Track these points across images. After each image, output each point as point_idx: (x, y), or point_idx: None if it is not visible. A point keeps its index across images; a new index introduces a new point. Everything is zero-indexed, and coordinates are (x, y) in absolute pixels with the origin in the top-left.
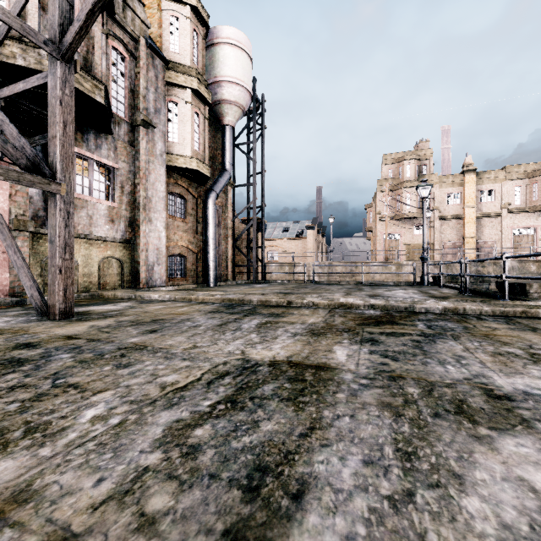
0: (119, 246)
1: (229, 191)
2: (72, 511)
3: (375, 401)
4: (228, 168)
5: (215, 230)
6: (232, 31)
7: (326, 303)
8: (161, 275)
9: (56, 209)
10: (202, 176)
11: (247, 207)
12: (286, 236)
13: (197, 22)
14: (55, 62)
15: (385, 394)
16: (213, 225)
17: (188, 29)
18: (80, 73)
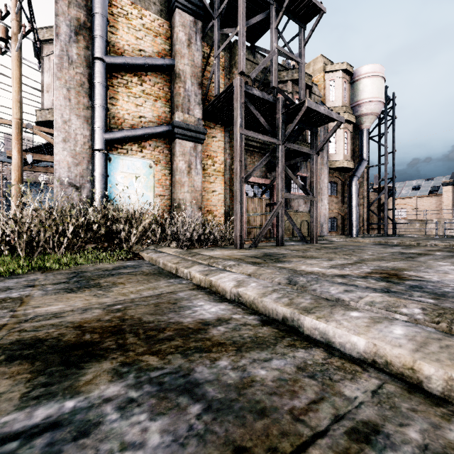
0: (307, 215)
1: (364, 172)
2: (382, 256)
3: (441, 256)
4: (365, 158)
5: (357, 201)
6: (369, 68)
7: (443, 244)
8: (326, 229)
9: (314, 206)
10: (349, 169)
11: (379, 181)
12: (416, 194)
13: (345, 75)
14: (313, 156)
15: (446, 256)
16: (355, 198)
17: (341, 84)
18: (303, 144)
